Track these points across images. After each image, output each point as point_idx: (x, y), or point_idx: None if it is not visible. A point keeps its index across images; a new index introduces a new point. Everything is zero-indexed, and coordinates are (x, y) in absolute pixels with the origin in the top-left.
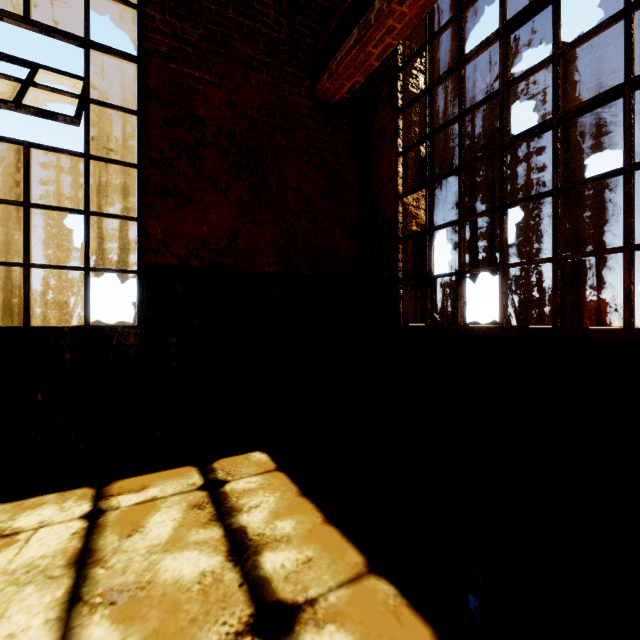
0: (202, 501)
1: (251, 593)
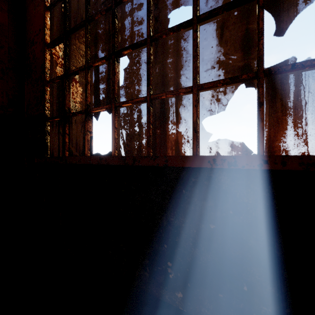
0: None
1: None
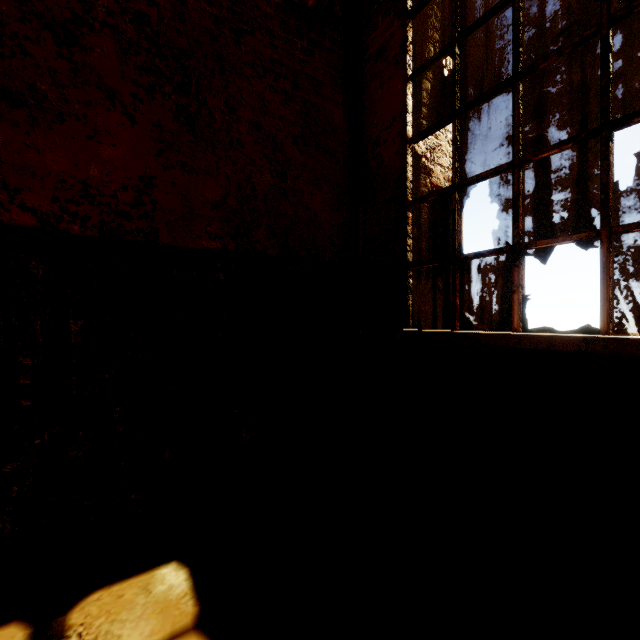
0: None
1: None
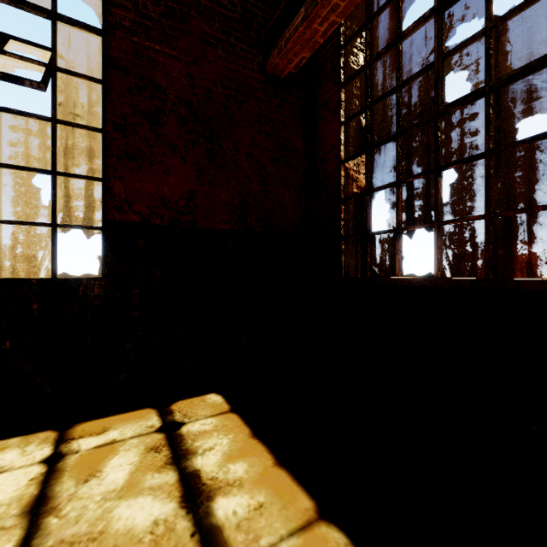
0: (159, 444)
1: (203, 544)
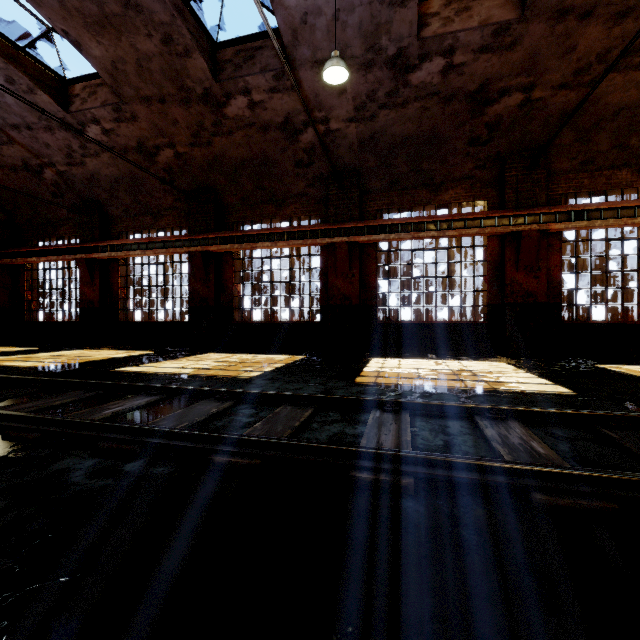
0: None
1: None
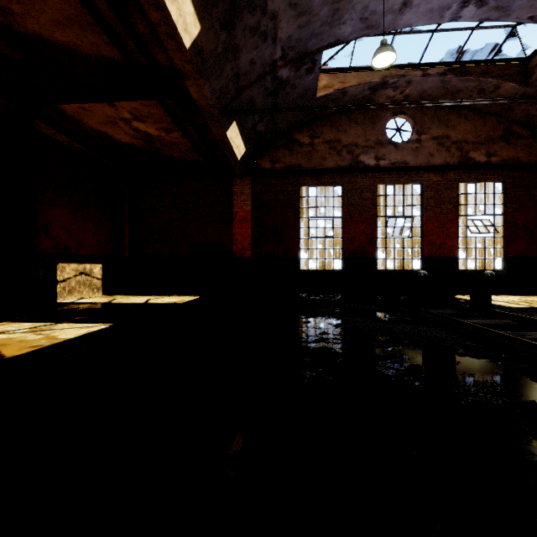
0: None
1: None
